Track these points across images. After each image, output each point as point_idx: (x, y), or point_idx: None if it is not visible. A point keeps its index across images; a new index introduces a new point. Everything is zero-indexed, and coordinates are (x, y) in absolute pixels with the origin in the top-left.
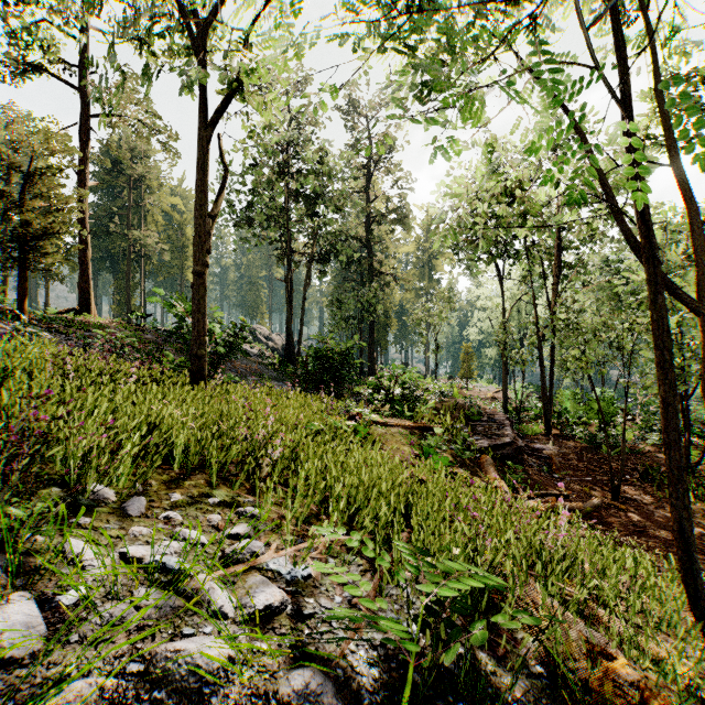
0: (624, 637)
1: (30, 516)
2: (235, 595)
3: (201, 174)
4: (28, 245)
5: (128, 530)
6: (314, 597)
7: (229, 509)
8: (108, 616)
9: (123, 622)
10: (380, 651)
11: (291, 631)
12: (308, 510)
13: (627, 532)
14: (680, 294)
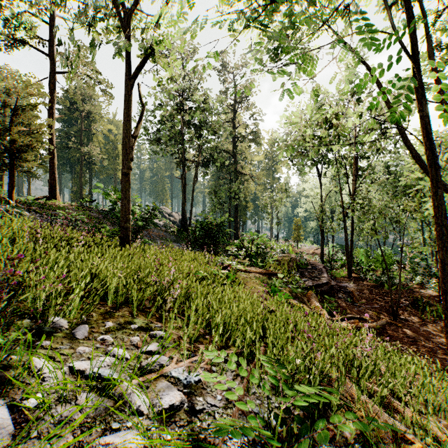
0: (413, 421)
1: (6, 342)
2: (148, 399)
3: (126, 109)
4: (15, 155)
5: (75, 349)
6: (203, 396)
7: (145, 332)
8: (59, 416)
9: (70, 420)
10: (249, 436)
11: (187, 426)
12: (198, 333)
13: (403, 342)
14: (447, 188)
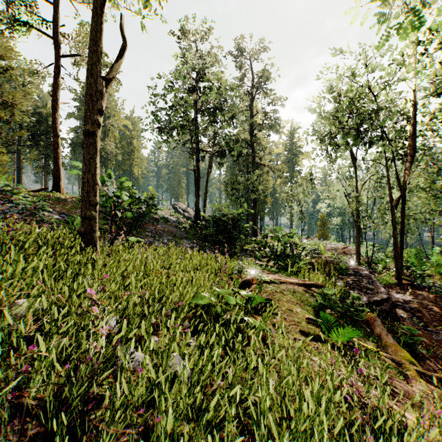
0: None
1: None
2: None
3: (92, 33)
4: None
5: None
6: None
7: None
8: None
9: None
10: None
11: None
12: None
13: None
14: None
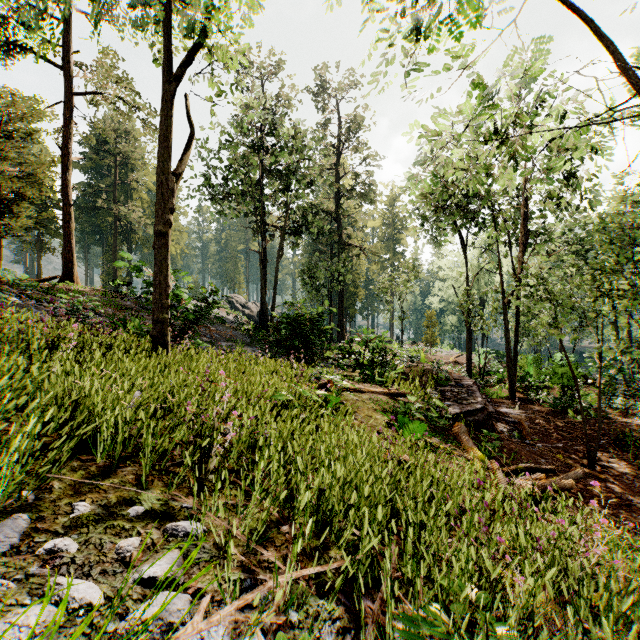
0: None
1: None
2: None
3: (163, 128)
4: None
5: None
6: None
7: (156, 524)
8: None
9: None
10: None
11: None
12: (264, 526)
13: (612, 506)
14: None
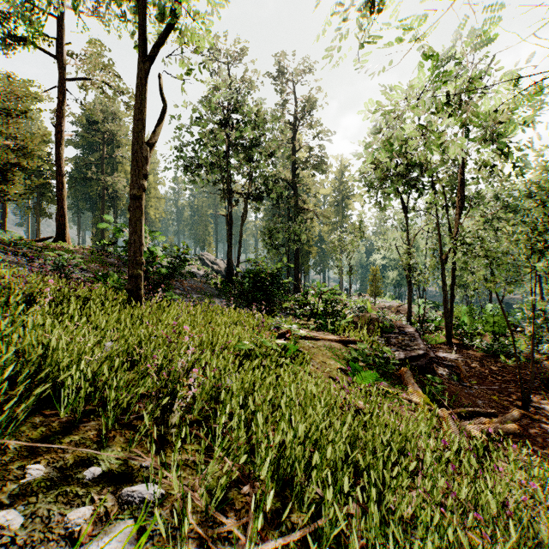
0: None
1: None
2: None
3: (137, 102)
4: None
5: None
6: None
7: (112, 487)
8: None
9: None
10: None
11: None
12: (223, 492)
13: (548, 446)
14: None
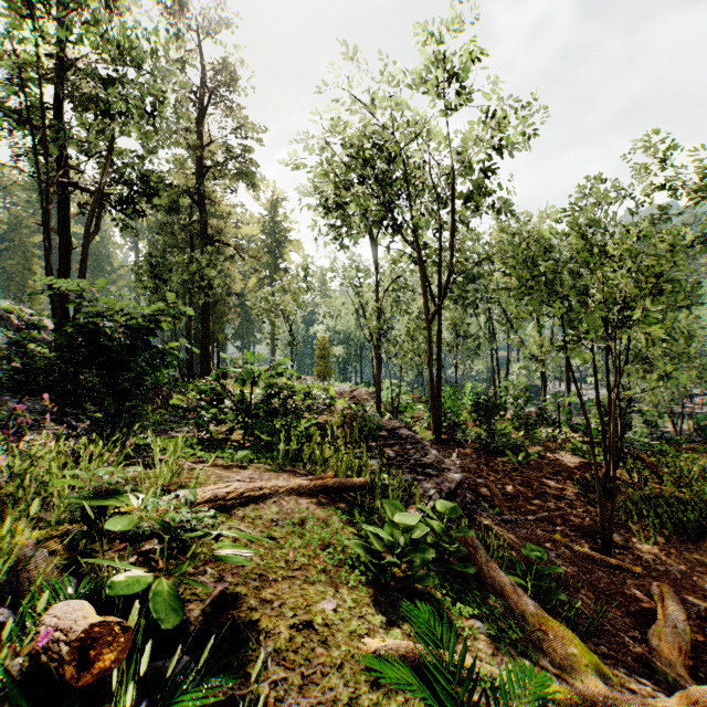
0: None
1: None
2: None
3: None
4: None
5: None
6: None
7: None
8: None
9: None
10: None
11: None
12: None
13: None
14: None
